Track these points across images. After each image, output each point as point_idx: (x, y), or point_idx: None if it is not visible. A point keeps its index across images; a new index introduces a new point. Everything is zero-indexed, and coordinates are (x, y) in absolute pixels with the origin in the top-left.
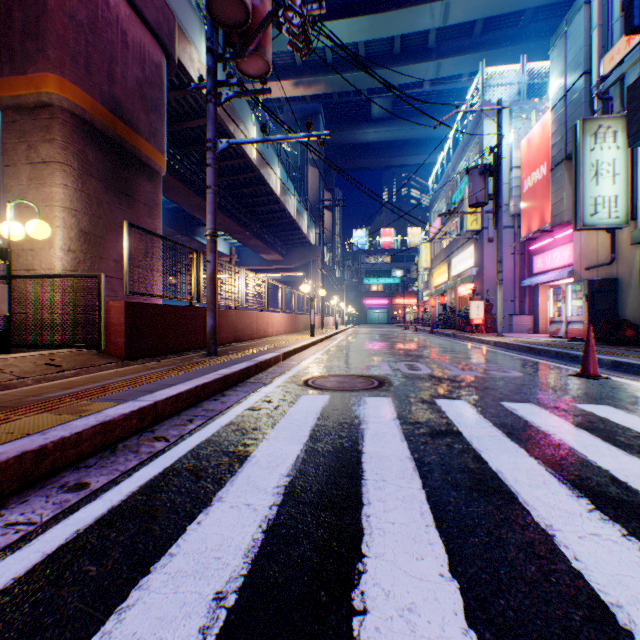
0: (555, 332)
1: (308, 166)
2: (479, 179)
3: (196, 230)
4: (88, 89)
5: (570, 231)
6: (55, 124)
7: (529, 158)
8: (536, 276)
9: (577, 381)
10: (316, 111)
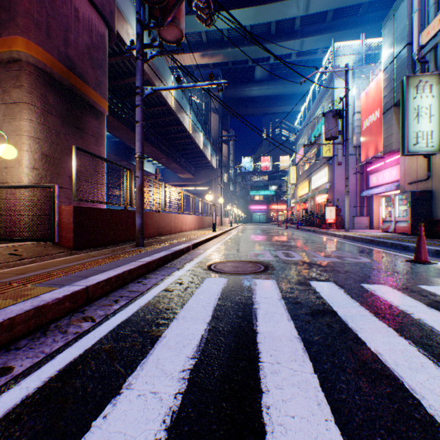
0: (386, 228)
1: (211, 113)
2: (332, 120)
3: (133, 157)
4: (48, 49)
5: (396, 157)
6: (23, 74)
7: (367, 106)
8: (372, 189)
9: (413, 266)
10: (216, 74)
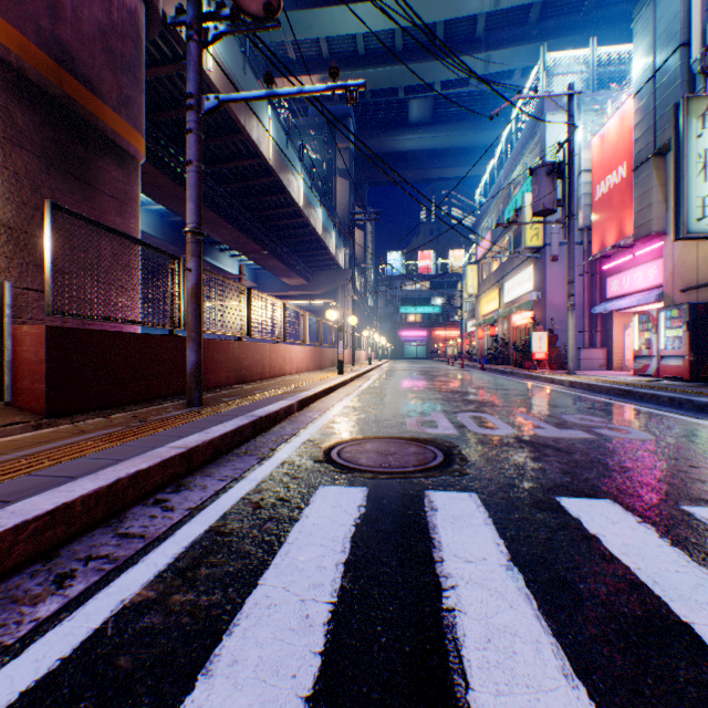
0: (642, 369)
1: (336, 177)
2: (546, 180)
3: (205, 249)
4: (13, 19)
5: (657, 245)
6: None
7: (603, 158)
8: (611, 301)
9: None
10: (346, 113)
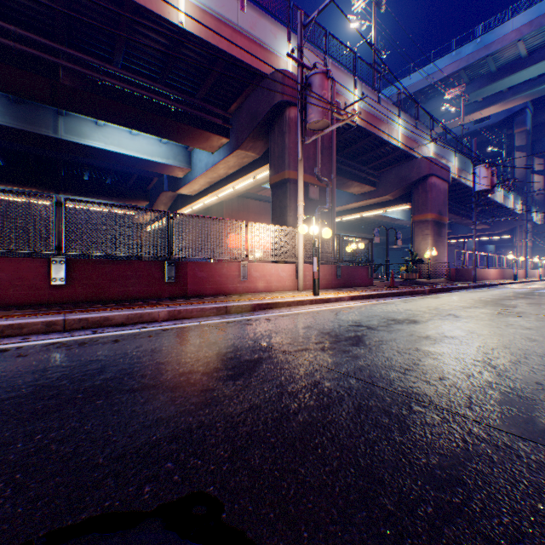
0: None
1: (513, 152)
2: None
3: None
4: (434, 213)
5: None
6: (428, 225)
7: None
8: None
9: None
10: (521, 108)
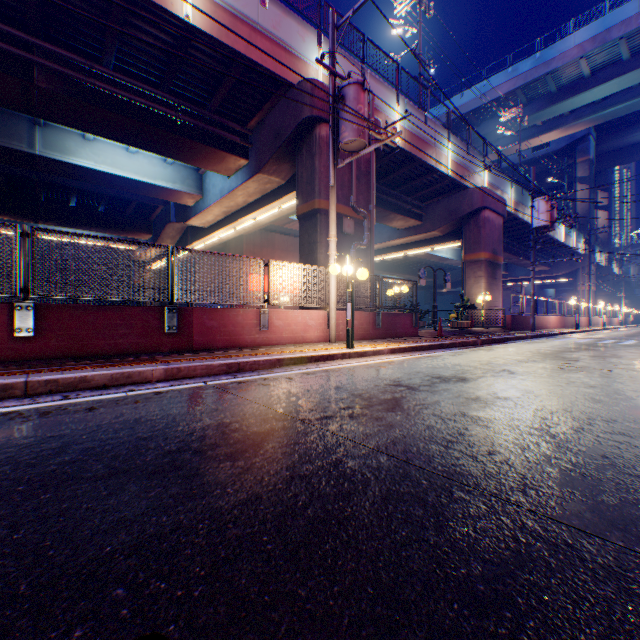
0: None
1: (575, 184)
2: None
3: None
4: (488, 252)
5: None
6: (481, 265)
7: None
8: None
9: None
10: (584, 134)
